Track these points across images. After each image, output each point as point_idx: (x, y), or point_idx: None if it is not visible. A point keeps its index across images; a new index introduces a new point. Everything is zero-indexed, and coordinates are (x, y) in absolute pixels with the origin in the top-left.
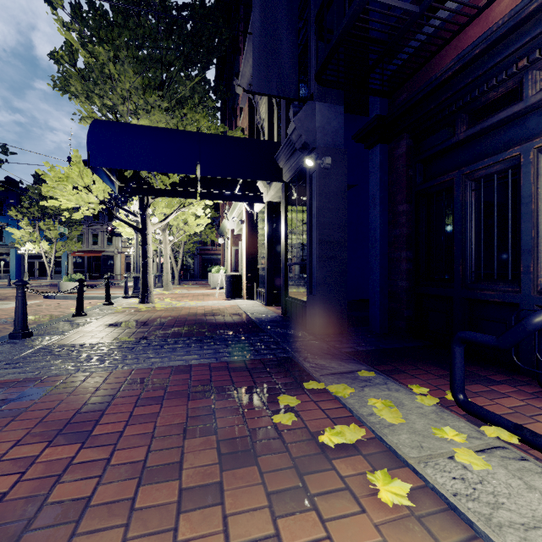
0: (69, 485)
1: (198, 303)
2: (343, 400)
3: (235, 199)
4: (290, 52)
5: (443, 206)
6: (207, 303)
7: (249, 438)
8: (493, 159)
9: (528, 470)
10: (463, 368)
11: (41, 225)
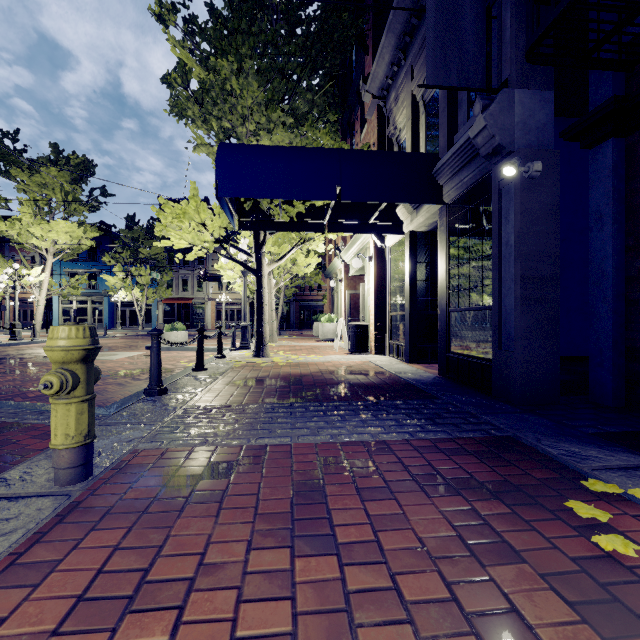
0: (365, 629)
1: (320, 358)
2: None
3: (369, 230)
4: (475, 28)
5: None
6: (330, 358)
7: (577, 573)
8: None
9: None
10: None
11: (132, 271)
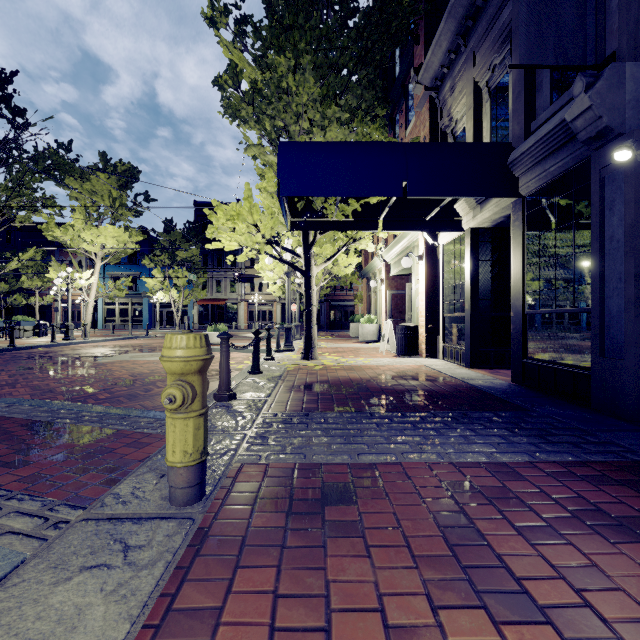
0: None
1: (371, 361)
2: None
3: (426, 228)
4: None
5: None
6: (381, 361)
7: None
8: None
9: None
10: None
11: (170, 273)
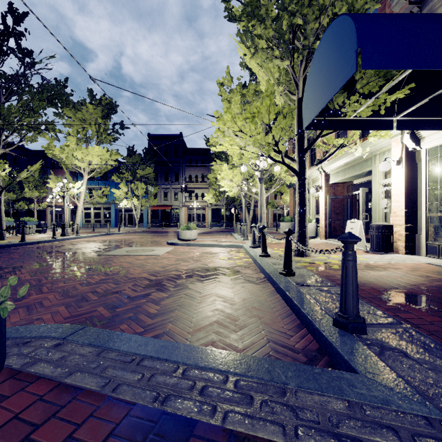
0: None
1: (364, 258)
2: None
3: (441, 126)
4: None
5: None
6: (375, 258)
7: None
8: None
9: None
10: None
11: (132, 186)
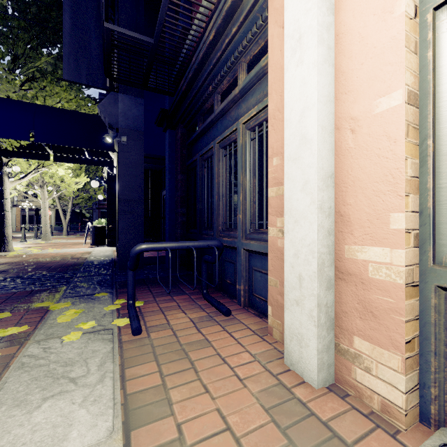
0: None
1: (57, 250)
2: (51, 312)
3: (88, 163)
4: (99, 52)
5: (196, 177)
6: (65, 250)
7: None
8: (207, 148)
9: (101, 339)
10: (133, 284)
11: None
